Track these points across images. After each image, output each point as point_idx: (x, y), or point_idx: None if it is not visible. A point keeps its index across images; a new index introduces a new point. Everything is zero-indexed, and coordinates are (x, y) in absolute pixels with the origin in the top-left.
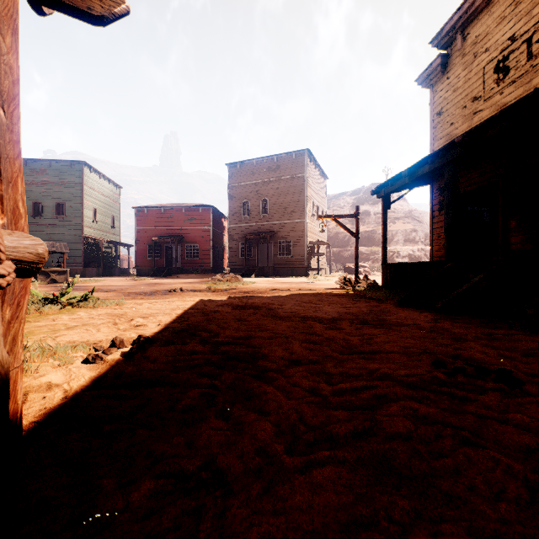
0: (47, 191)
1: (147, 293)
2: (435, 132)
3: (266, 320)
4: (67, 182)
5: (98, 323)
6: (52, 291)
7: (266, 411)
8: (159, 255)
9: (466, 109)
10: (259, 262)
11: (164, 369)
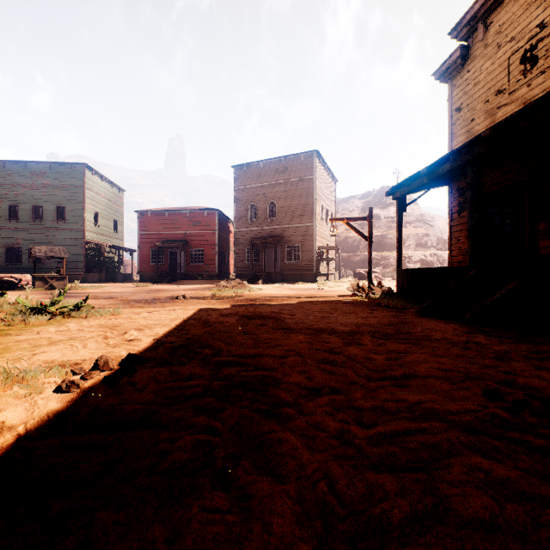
0: (47, 194)
1: (148, 301)
2: (454, 129)
3: (276, 333)
4: (68, 185)
5: (86, 337)
6: (48, 299)
7: (282, 473)
8: (163, 260)
9: (489, 104)
10: (266, 267)
11: (153, 401)
